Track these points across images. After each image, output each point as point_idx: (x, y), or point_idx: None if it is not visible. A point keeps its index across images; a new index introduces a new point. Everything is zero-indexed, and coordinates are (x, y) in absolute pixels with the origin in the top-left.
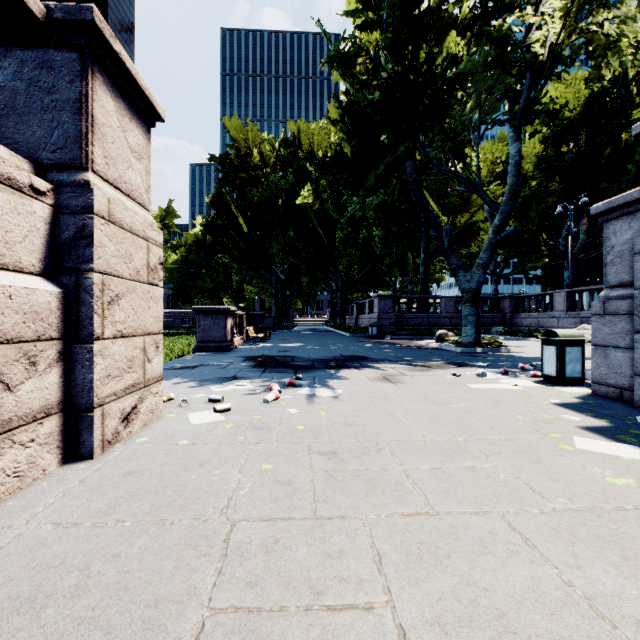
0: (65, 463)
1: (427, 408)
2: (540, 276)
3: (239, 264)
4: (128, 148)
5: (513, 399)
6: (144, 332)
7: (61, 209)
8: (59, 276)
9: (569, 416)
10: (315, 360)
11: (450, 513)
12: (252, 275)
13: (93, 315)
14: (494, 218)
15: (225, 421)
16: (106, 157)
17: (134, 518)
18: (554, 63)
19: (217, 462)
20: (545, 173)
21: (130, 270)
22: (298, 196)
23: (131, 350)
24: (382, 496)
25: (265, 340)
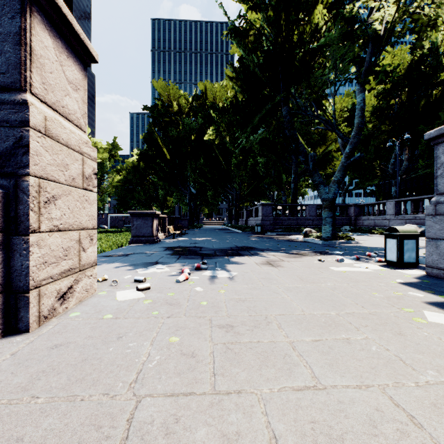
0: (4, 336)
1: (303, 287)
2: (375, 191)
3: (163, 182)
4: (65, 79)
5: (367, 279)
6: (79, 227)
7: (2, 123)
8: (0, 179)
9: (414, 293)
10: (217, 250)
11: (336, 387)
12: (173, 190)
13: (29, 212)
14: (345, 148)
15: (144, 298)
16: (44, 83)
17: (48, 394)
18: (389, 36)
19: (133, 335)
20: (379, 118)
21: (66, 177)
22: (205, 134)
23: (67, 241)
24: (273, 369)
25: (181, 235)
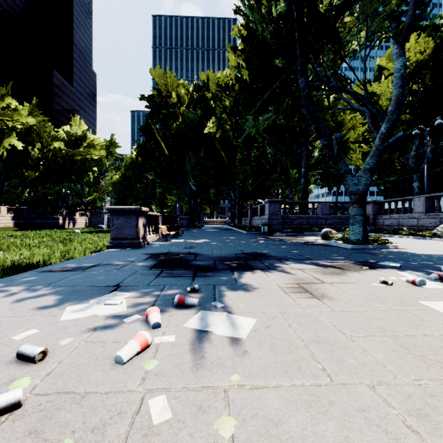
0: None
1: None
2: (390, 187)
3: (161, 178)
4: None
5: None
6: None
7: None
8: None
9: None
10: (217, 258)
11: None
12: (171, 187)
13: None
14: (379, 127)
15: None
16: None
17: None
18: None
19: None
20: None
21: None
22: (206, 127)
23: None
24: None
25: (177, 236)
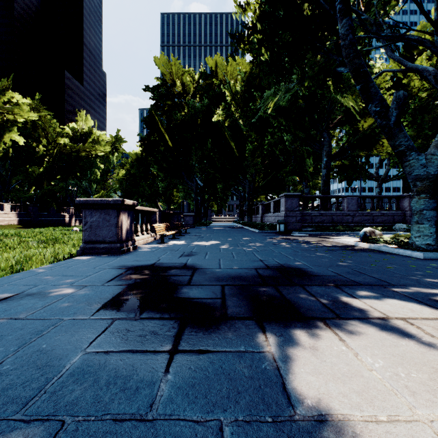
0: None
1: None
2: None
3: (166, 173)
4: None
5: None
6: None
7: None
8: None
9: None
10: (227, 280)
11: None
12: (176, 182)
13: None
14: None
15: None
16: None
17: None
18: None
19: None
20: None
21: None
22: (213, 116)
23: None
24: None
25: (179, 236)
